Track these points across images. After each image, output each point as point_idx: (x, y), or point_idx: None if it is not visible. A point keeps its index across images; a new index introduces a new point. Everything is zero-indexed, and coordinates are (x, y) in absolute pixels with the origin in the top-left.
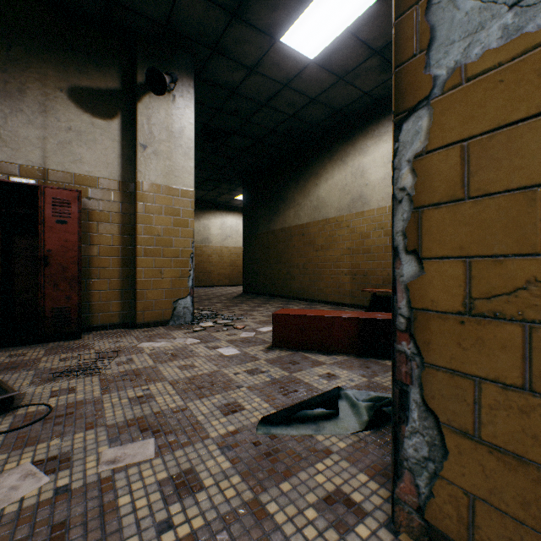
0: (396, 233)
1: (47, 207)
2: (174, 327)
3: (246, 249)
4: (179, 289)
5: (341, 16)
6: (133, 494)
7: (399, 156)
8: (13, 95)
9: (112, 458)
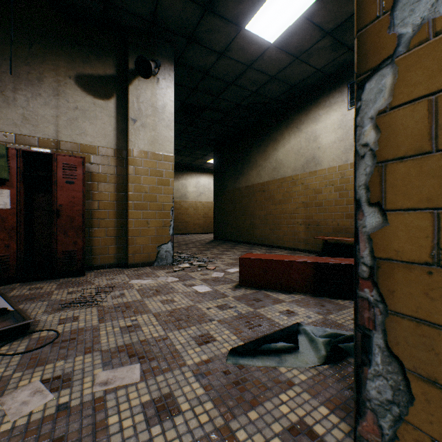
0: (358, 187)
1: (59, 171)
2: (158, 267)
3: (216, 204)
4: (162, 236)
5: (297, 4)
6: (121, 414)
7: (361, 114)
8: (33, 82)
9: (104, 380)
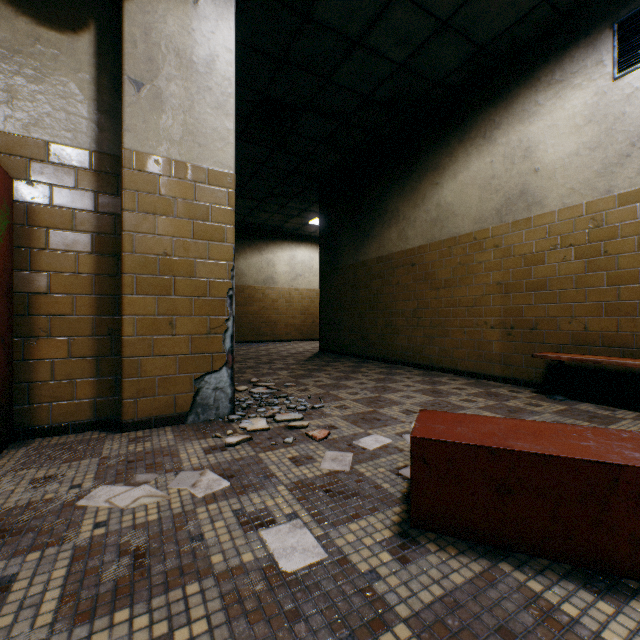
0: None
1: None
2: (193, 429)
3: (323, 290)
4: (206, 355)
5: None
6: None
7: None
8: None
9: None
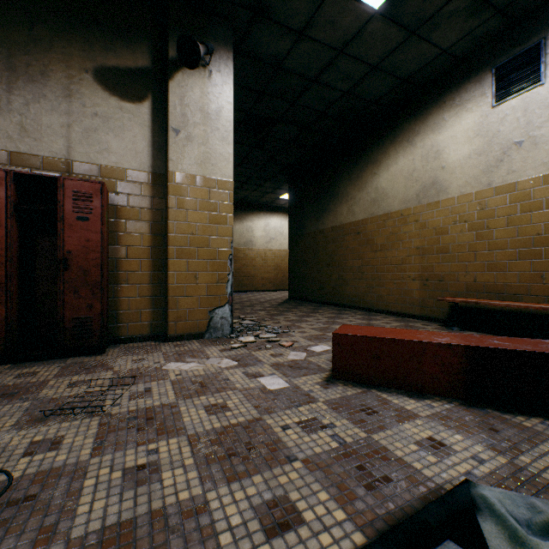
0: None
1: (67, 202)
2: (210, 341)
3: (291, 251)
4: (216, 296)
5: None
6: None
7: None
8: (35, 79)
9: None
